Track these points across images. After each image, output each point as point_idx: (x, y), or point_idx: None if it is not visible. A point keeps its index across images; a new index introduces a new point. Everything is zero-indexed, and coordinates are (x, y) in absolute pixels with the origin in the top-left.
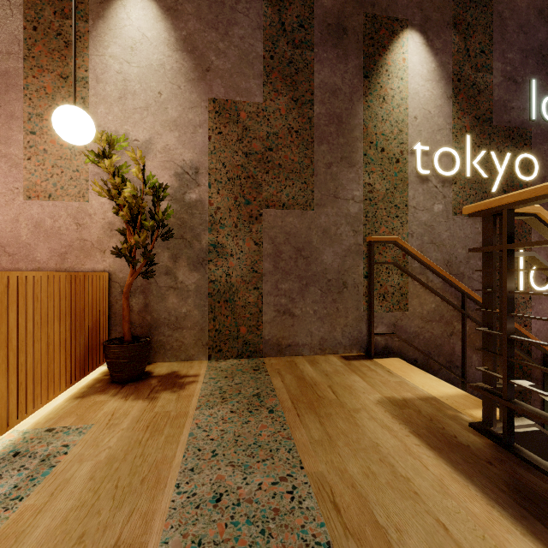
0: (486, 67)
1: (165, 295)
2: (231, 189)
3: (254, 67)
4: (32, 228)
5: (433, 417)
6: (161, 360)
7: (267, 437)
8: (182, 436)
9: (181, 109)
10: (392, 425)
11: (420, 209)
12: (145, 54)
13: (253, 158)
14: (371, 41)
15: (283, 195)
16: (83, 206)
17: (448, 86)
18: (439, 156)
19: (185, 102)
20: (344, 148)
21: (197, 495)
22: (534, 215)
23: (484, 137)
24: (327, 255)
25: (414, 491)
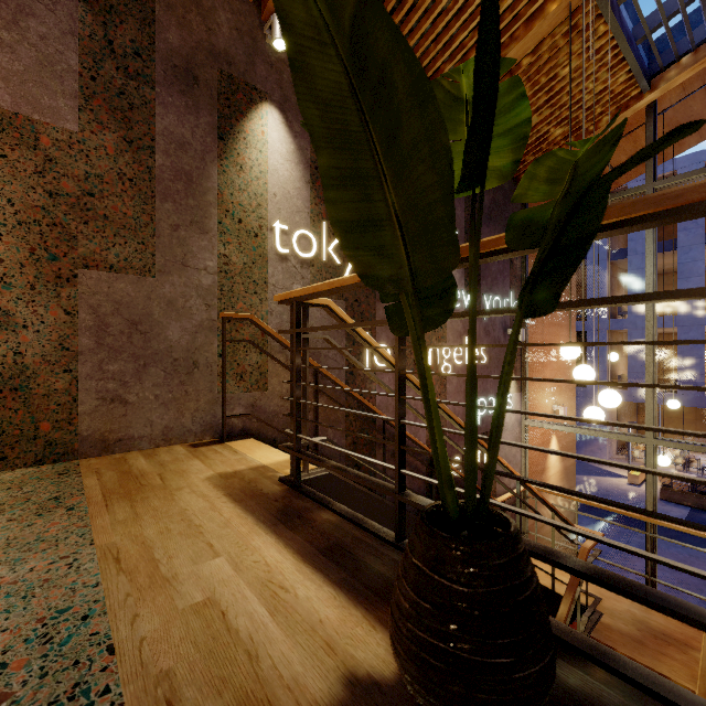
0: None
1: None
2: (24, 237)
3: (65, 82)
4: None
5: (253, 480)
6: None
7: (56, 531)
8: None
9: None
10: (210, 493)
11: (280, 287)
12: None
13: (62, 201)
14: (227, 102)
15: (111, 255)
16: None
17: (306, 171)
18: (298, 237)
19: None
20: (195, 211)
21: None
22: (327, 306)
23: None
24: (173, 331)
25: (201, 532)
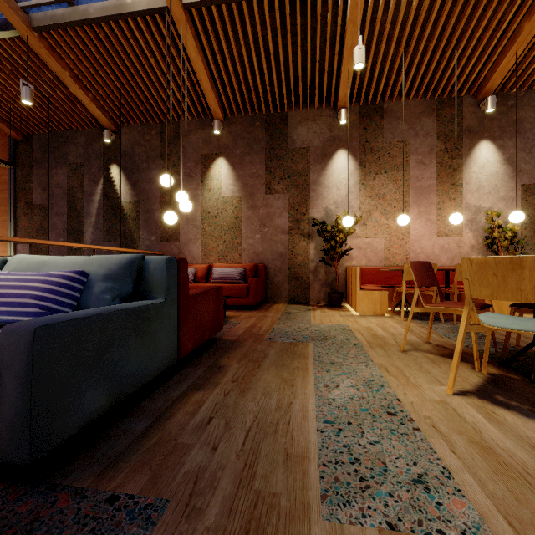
0: None
1: None
2: (532, 227)
3: None
4: (439, 248)
5: None
6: None
7: None
8: None
9: (506, 191)
10: None
11: None
12: (488, 169)
13: None
14: None
15: None
16: (460, 238)
17: None
18: None
19: (508, 188)
20: None
21: None
22: None
23: None
24: None
25: None
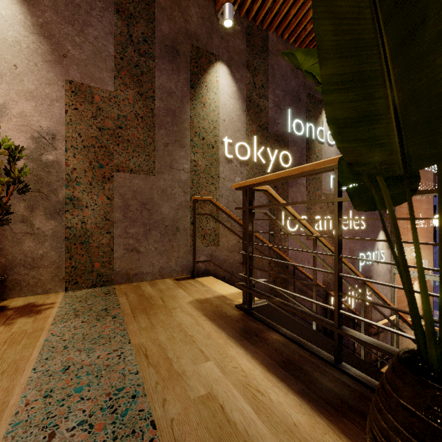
0: (265, 96)
1: (21, 240)
2: (86, 155)
3: (107, 62)
4: None
5: (218, 305)
6: (16, 296)
7: (109, 331)
8: (39, 342)
9: (38, 83)
10: (193, 313)
11: (227, 179)
12: None
13: (105, 133)
14: (196, 64)
15: (131, 163)
16: None
17: (243, 104)
18: (238, 147)
19: (42, 78)
20: (177, 134)
21: (50, 370)
22: (266, 191)
23: (263, 138)
24: (165, 208)
25: (193, 340)
